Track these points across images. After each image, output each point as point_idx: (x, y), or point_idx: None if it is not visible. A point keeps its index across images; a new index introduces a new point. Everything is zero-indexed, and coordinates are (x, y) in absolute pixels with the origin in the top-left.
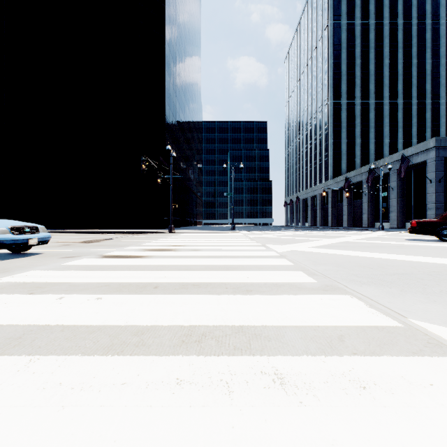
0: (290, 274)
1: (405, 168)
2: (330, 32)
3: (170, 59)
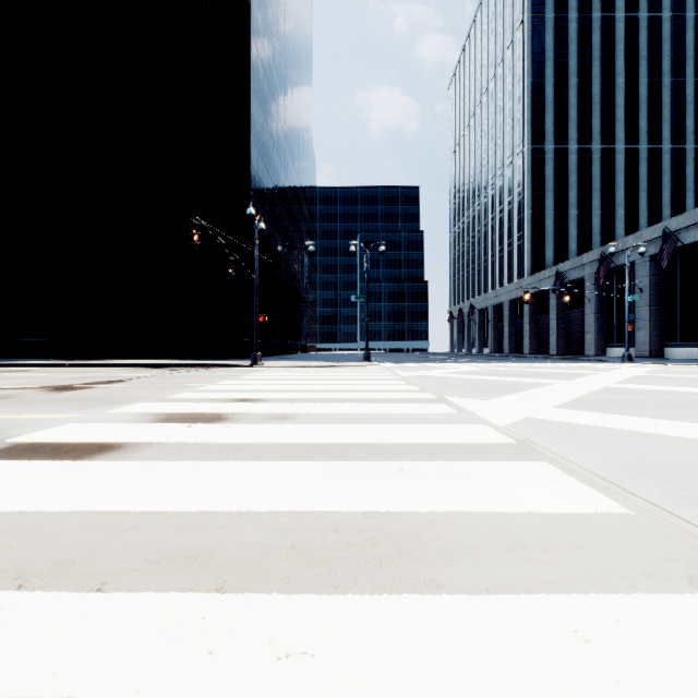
0: None
1: (669, 252)
2: (526, 32)
3: (260, 68)
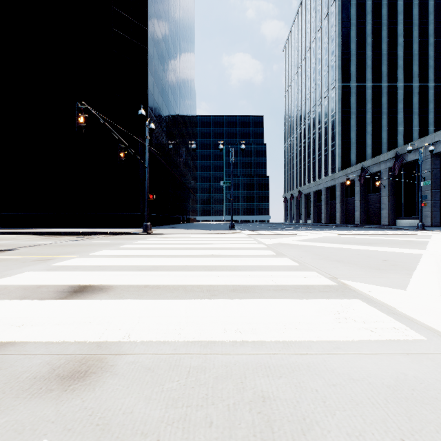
0: None
1: None
2: (337, 7)
3: (155, 21)
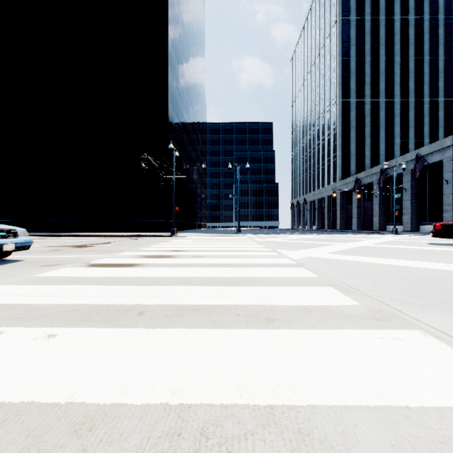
0: (318, 291)
1: (420, 168)
2: (338, 28)
3: (173, 55)
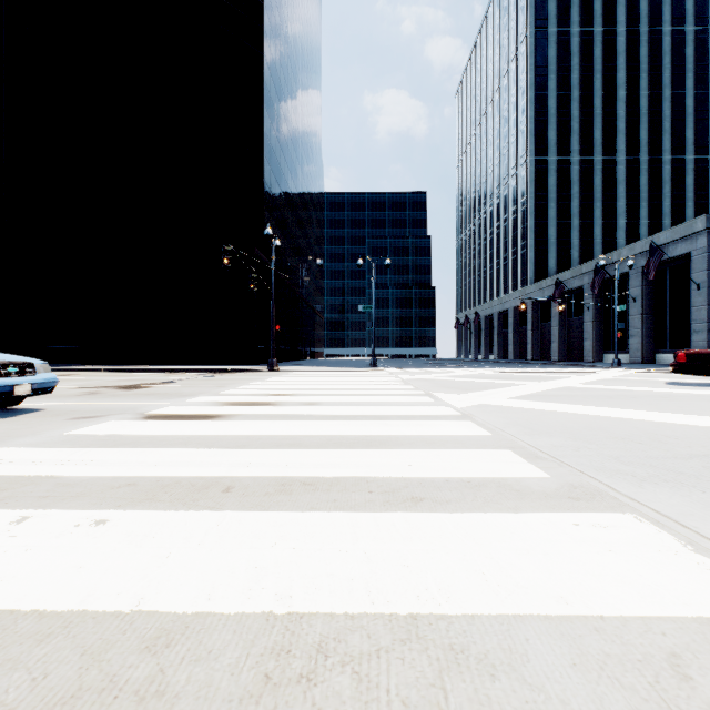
0: (490, 456)
1: (656, 265)
2: (529, 46)
3: (272, 89)
